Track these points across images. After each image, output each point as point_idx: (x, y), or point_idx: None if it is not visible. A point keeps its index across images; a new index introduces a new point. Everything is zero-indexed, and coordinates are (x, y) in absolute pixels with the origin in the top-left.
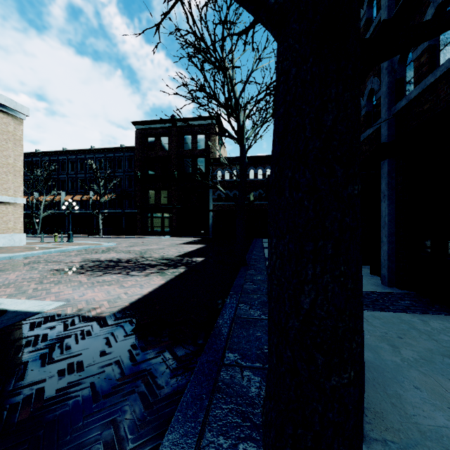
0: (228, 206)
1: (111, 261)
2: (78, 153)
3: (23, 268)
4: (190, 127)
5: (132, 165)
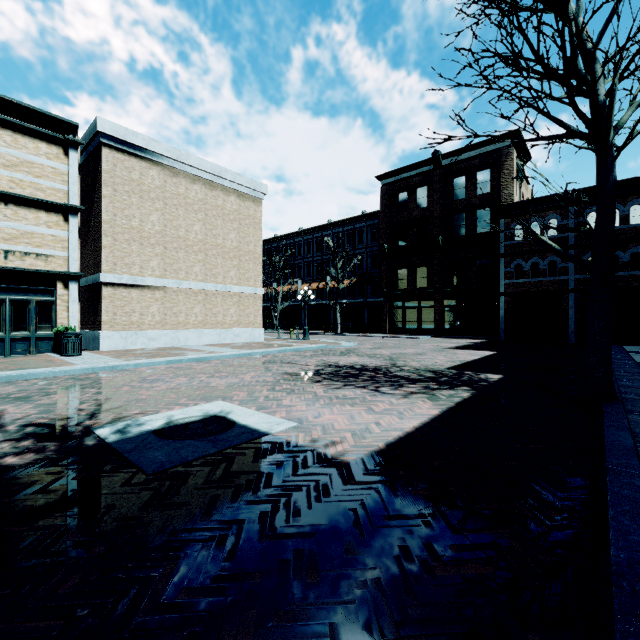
0: (536, 285)
1: (352, 368)
2: (314, 231)
3: (258, 368)
4: (463, 163)
5: (376, 237)
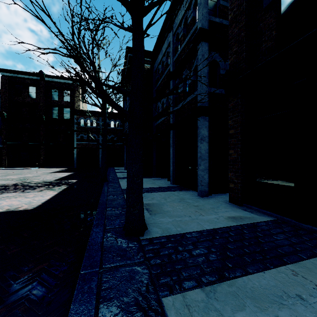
0: (89, 145)
1: None
2: None
3: None
4: (57, 83)
5: None
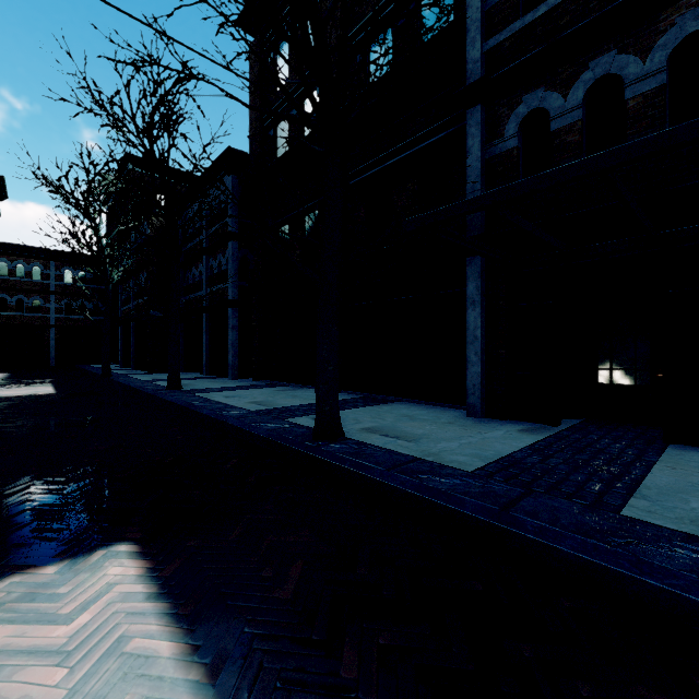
0: (23, 318)
1: None
2: None
3: None
4: None
5: None
